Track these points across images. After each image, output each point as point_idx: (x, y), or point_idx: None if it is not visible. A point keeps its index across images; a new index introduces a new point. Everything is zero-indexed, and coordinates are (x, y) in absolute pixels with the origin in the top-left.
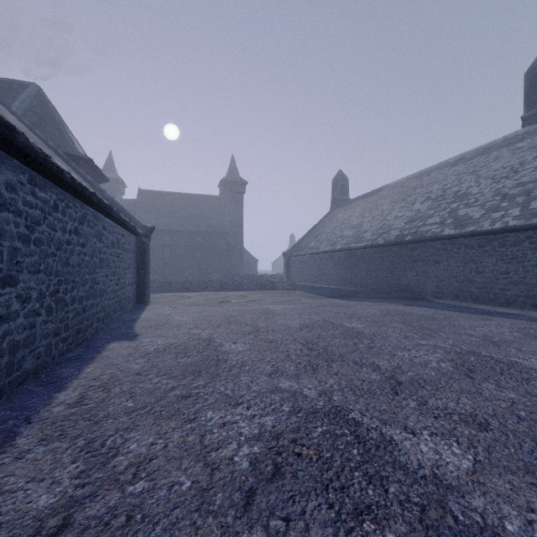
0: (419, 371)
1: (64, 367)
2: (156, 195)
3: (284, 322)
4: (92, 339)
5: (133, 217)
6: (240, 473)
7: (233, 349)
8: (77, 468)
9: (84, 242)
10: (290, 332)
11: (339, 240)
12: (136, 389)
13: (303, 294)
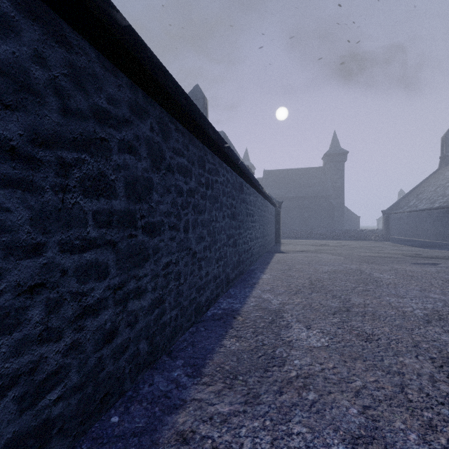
0: (413, 269)
1: (266, 256)
2: (275, 172)
3: (359, 254)
4: (268, 252)
5: (272, 197)
6: (324, 271)
7: (326, 258)
8: (287, 267)
9: (266, 214)
10: (359, 257)
11: (439, 198)
12: (293, 261)
13: (390, 243)
